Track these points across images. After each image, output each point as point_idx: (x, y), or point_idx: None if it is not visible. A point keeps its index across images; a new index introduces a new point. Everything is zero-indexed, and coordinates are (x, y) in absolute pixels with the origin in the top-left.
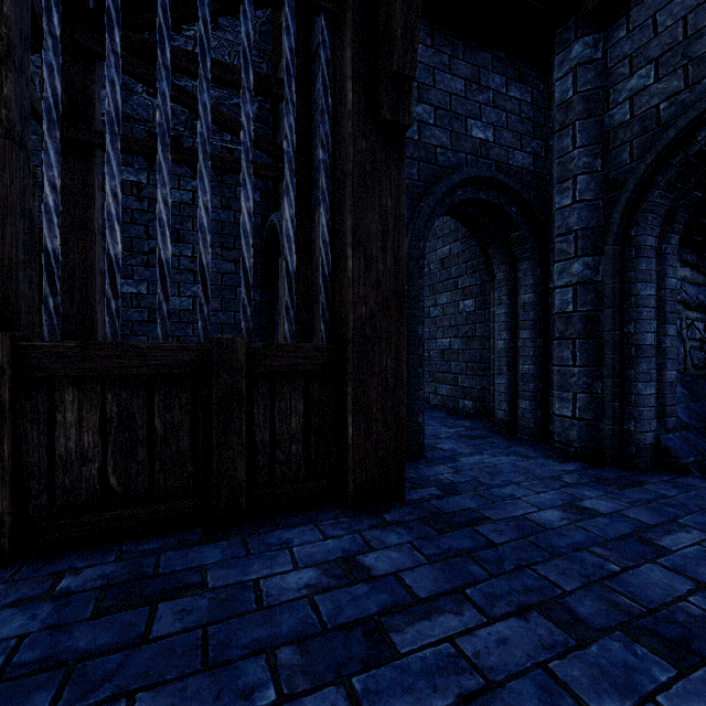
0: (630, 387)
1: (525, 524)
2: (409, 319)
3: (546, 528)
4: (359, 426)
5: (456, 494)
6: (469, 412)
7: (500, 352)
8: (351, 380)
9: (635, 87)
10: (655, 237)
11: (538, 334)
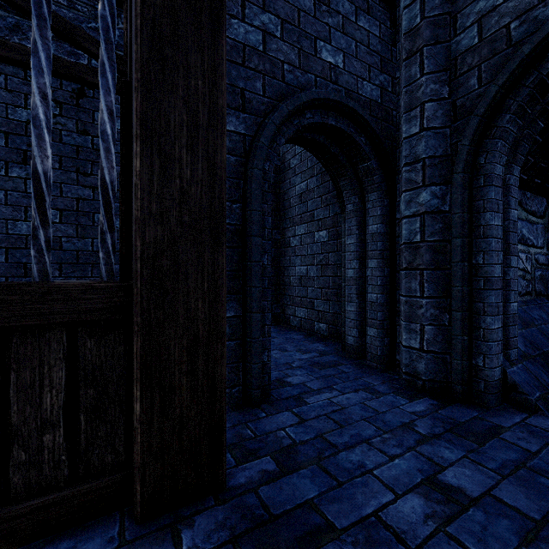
0: (478, 321)
1: (380, 538)
2: (251, 247)
3: (409, 547)
4: (150, 400)
5: (293, 469)
6: (323, 333)
7: (350, 280)
8: (137, 334)
9: (484, 9)
10: (502, 166)
11: (386, 264)
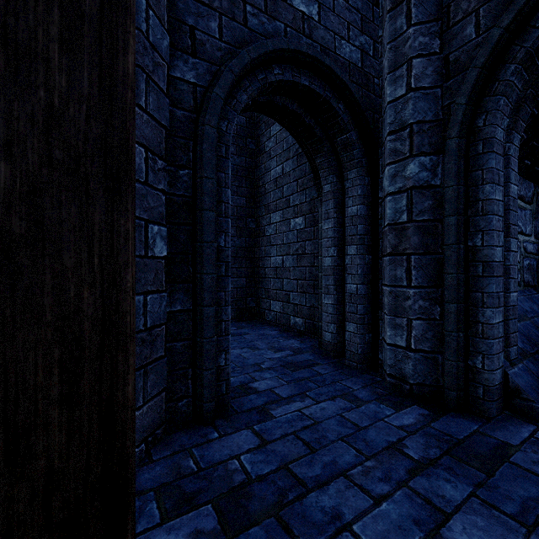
0: (476, 314)
1: None
2: (202, 224)
3: None
4: None
5: (241, 528)
6: (299, 329)
7: (327, 270)
8: None
9: None
10: (504, 130)
11: (367, 250)
